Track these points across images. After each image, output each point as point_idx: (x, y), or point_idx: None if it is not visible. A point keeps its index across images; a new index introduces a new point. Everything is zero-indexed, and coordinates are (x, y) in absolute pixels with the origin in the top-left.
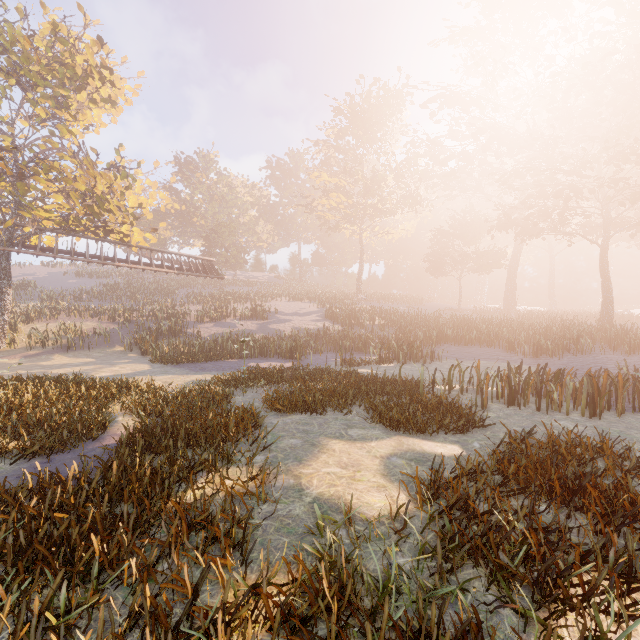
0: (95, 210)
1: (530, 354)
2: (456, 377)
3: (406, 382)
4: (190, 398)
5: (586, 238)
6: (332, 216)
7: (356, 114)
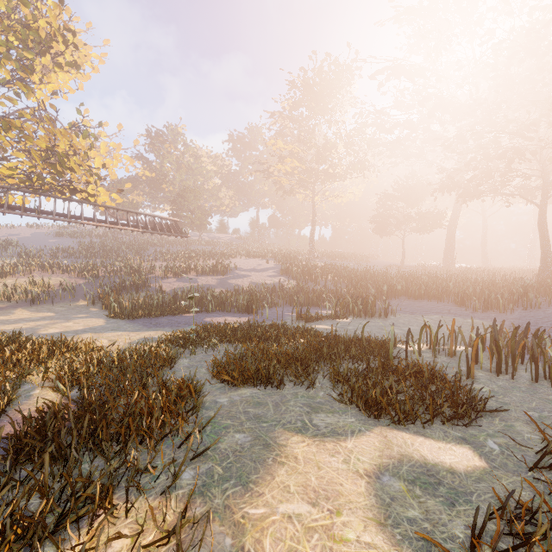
0: (58, 168)
1: (480, 308)
2: (423, 336)
3: (371, 343)
4: (125, 364)
5: (525, 198)
6: (287, 181)
7: (309, 87)
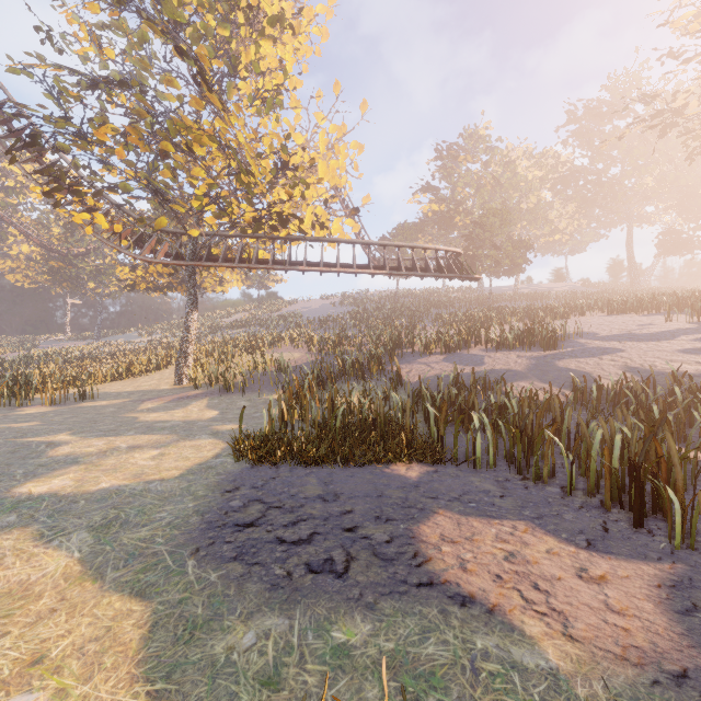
0: (242, 180)
1: None
2: None
3: None
4: None
5: None
6: None
7: None
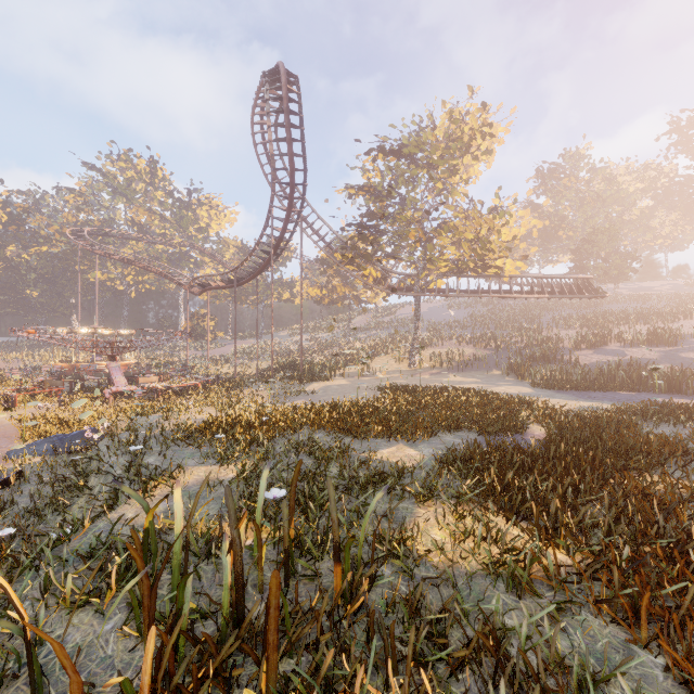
0: (478, 252)
1: None
2: None
3: None
4: (593, 419)
5: None
6: None
7: None
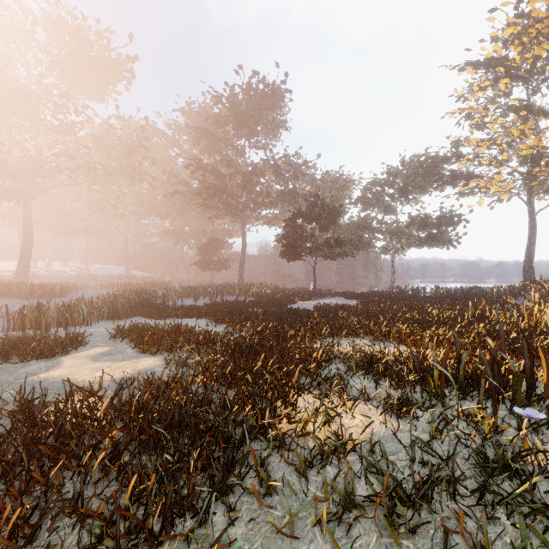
0: None
1: None
2: None
3: None
4: None
5: None
6: None
7: None
